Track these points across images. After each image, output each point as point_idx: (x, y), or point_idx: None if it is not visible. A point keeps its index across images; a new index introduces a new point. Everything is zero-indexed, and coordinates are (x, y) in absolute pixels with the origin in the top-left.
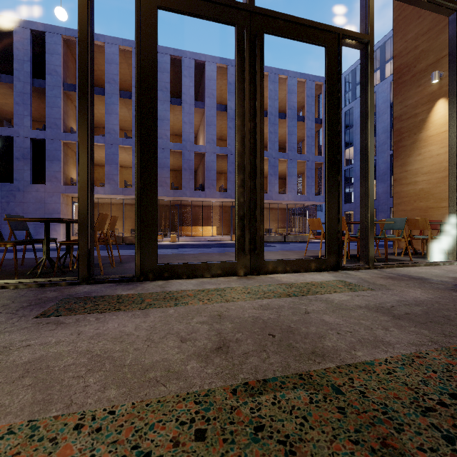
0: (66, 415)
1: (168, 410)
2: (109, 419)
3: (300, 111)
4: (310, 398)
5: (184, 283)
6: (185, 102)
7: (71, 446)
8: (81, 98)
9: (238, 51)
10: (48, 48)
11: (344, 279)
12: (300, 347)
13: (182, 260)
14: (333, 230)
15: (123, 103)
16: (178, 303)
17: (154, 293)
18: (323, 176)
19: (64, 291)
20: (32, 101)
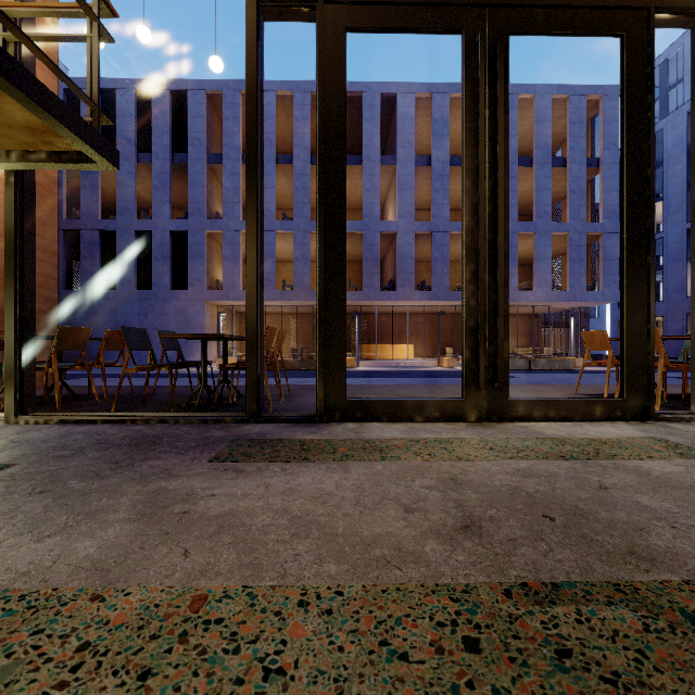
0: (284, 587)
1: (414, 603)
2: (338, 601)
3: (557, 149)
4: (643, 623)
5: (386, 429)
6: (367, 159)
7: (302, 626)
8: (249, 173)
9: (466, 71)
10: (191, 110)
11: (663, 436)
12: (605, 541)
13: (373, 394)
14: (636, 351)
15: (281, 172)
16: (385, 456)
17: (348, 440)
18: (601, 256)
19: (232, 430)
20: (172, 183)
